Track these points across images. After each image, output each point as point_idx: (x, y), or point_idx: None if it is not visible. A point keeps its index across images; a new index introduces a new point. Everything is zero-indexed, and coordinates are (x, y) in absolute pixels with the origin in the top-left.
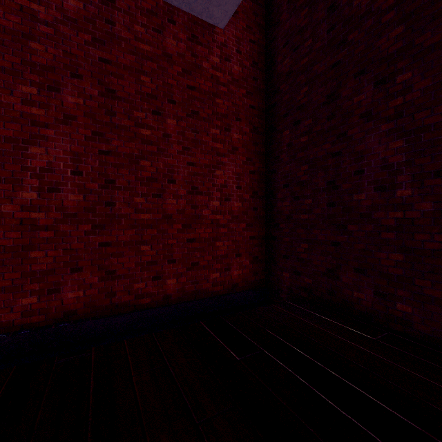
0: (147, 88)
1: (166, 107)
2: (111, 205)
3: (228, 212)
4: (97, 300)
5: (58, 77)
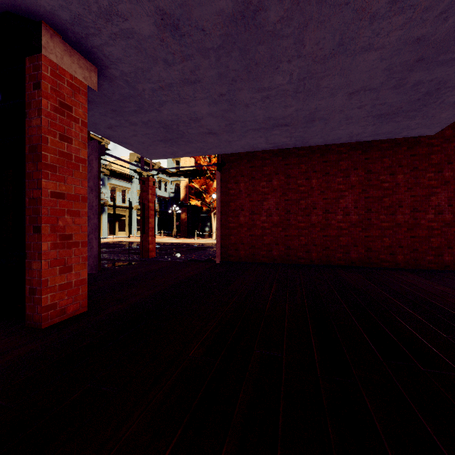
0: (386, 164)
1: (397, 170)
2: (369, 220)
3: (440, 221)
4: (363, 259)
5: (349, 172)
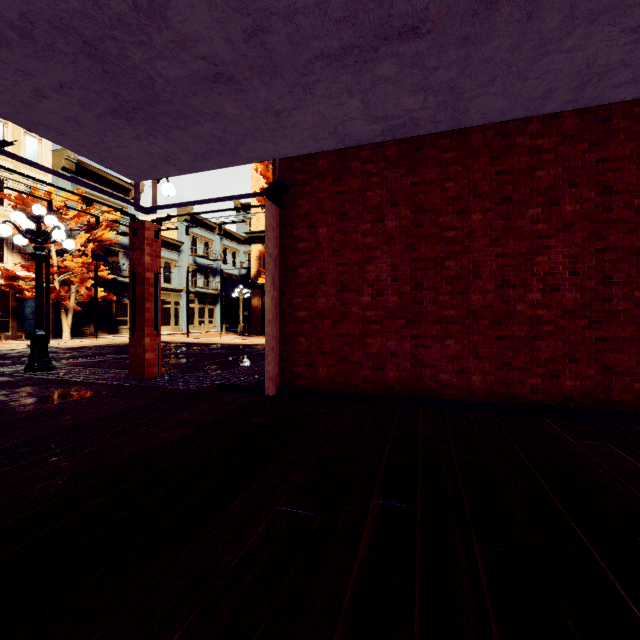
0: None
1: None
2: (608, 301)
3: None
4: (592, 392)
5: (557, 193)
